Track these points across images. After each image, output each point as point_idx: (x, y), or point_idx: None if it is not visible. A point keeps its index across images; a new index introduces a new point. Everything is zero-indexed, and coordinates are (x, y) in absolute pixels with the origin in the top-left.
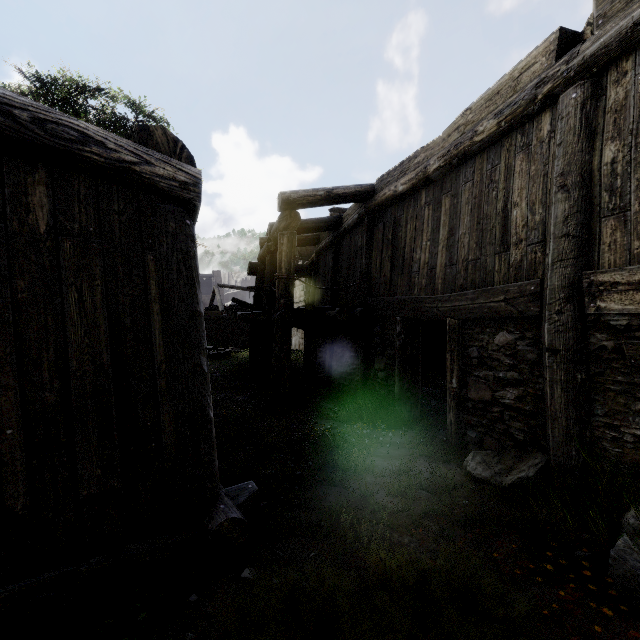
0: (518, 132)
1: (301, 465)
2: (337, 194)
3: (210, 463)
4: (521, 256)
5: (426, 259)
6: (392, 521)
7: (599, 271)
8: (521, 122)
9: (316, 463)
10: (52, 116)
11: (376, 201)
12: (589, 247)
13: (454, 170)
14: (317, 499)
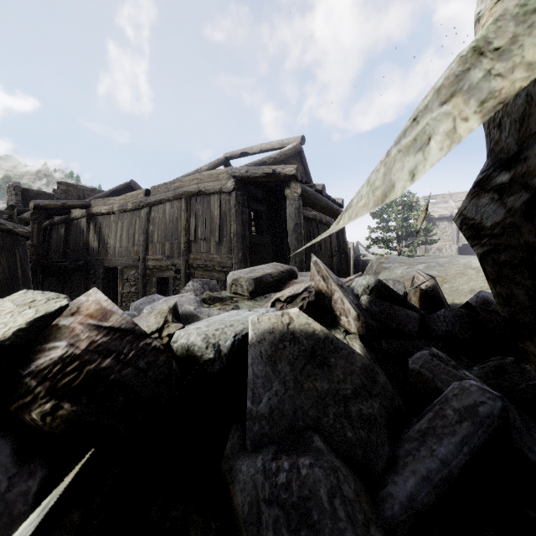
0: (138, 211)
1: None
2: (69, 205)
3: None
4: (137, 249)
5: (113, 243)
6: None
7: (148, 255)
8: (138, 209)
9: None
10: None
11: (92, 211)
12: (148, 249)
13: (122, 213)
14: None
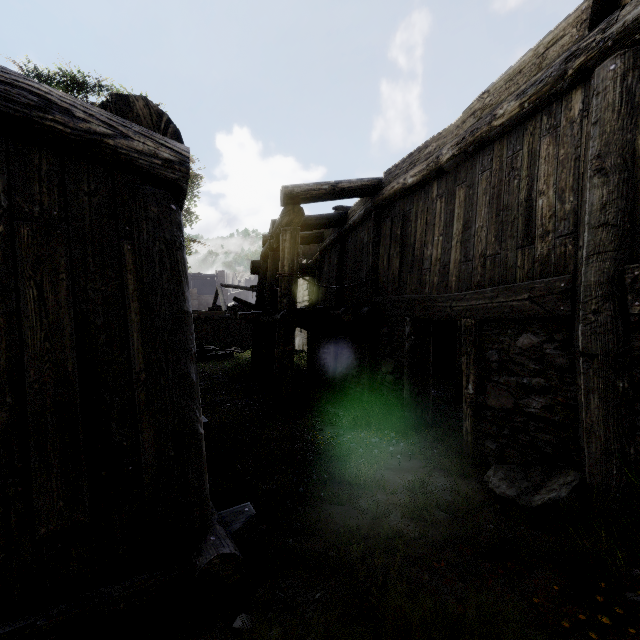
0: (544, 113)
1: (305, 480)
2: (342, 188)
3: (199, 487)
4: (548, 250)
5: (438, 255)
6: (409, 552)
7: None
8: (547, 102)
9: (321, 478)
10: (6, 76)
11: (383, 195)
12: (632, 238)
13: (469, 159)
14: (322, 522)
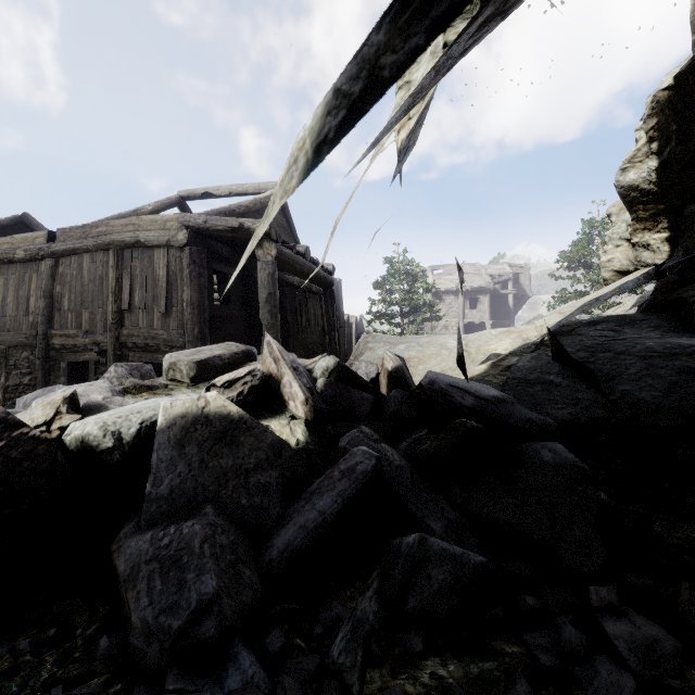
0: (35, 263)
1: None
2: None
3: None
4: (34, 319)
5: None
6: None
7: (53, 330)
8: (36, 260)
9: None
10: None
11: None
12: (52, 320)
13: (7, 264)
14: None
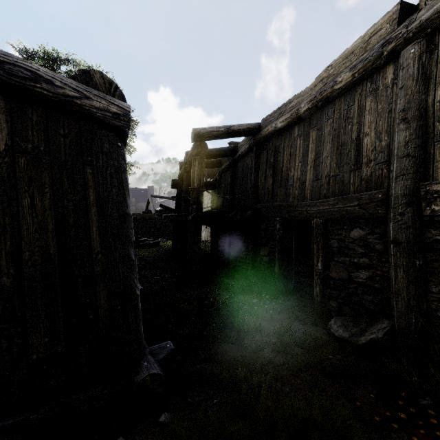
0: (368, 81)
1: (207, 327)
2: (234, 130)
3: (136, 330)
4: (371, 172)
5: (298, 176)
6: (276, 373)
7: (434, 182)
8: (370, 73)
9: (218, 325)
10: (10, 59)
11: (262, 135)
12: (425, 164)
13: (319, 111)
14: (219, 354)
